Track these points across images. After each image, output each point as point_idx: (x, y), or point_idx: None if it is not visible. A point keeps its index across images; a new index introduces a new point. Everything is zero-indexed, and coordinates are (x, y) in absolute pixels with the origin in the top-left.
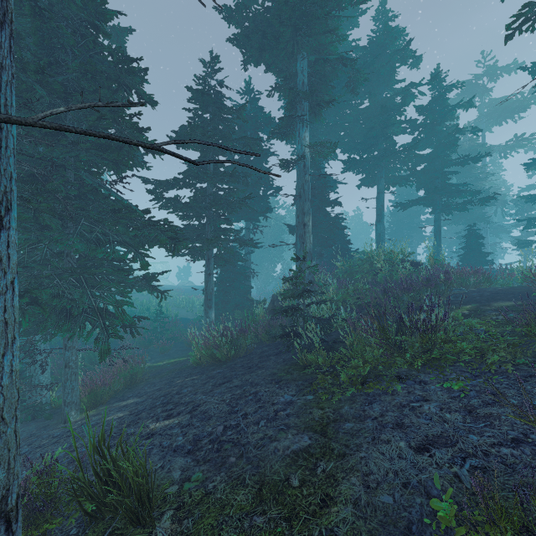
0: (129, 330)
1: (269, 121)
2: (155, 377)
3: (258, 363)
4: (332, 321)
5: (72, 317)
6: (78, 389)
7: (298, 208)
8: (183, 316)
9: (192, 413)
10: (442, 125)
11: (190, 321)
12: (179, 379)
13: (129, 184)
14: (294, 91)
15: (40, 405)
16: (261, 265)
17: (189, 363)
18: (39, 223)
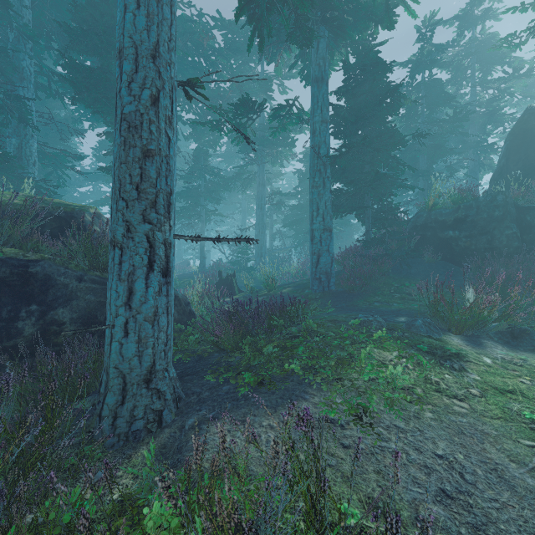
0: None
1: None
2: None
3: None
4: None
5: None
6: None
7: None
8: None
9: None
10: None
11: None
12: None
13: None
14: None
15: None
16: None
17: None
18: None
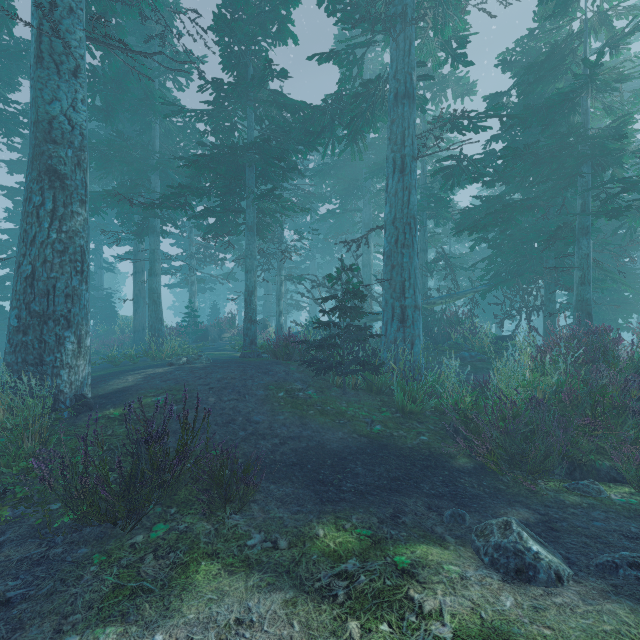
0: None
1: None
2: None
3: None
4: None
5: None
6: None
7: None
8: None
9: None
10: None
11: None
12: None
13: None
14: None
15: None
16: None
17: None
18: None
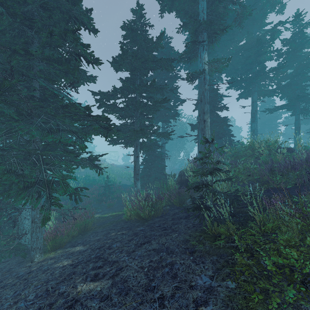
0: (90, 191)
1: (177, 56)
2: (100, 227)
3: (172, 226)
4: (242, 197)
5: (28, 188)
6: (42, 238)
7: (200, 109)
8: (124, 183)
9: (114, 278)
10: (302, 51)
11: (128, 186)
12: (114, 232)
13: (75, 88)
14: (197, 21)
15: (20, 246)
16: (171, 152)
17: (123, 218)
18: (13, 117)
